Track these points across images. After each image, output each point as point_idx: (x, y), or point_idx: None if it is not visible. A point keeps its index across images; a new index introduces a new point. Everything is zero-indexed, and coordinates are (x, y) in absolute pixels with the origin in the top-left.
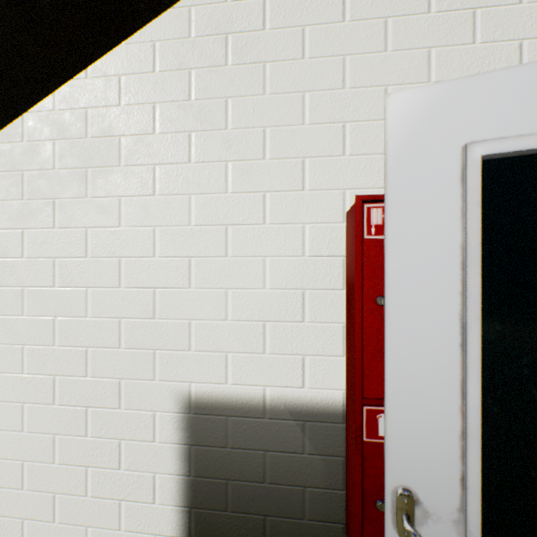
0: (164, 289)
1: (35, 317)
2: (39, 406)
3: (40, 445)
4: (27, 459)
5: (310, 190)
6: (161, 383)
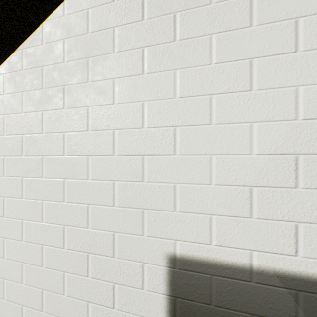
0: (151, 156)
1: (50, 179)
2: (53, 248)
3: (54, 278)
4: (45, 288)
5: (305, 50)
6: (148, 238)
